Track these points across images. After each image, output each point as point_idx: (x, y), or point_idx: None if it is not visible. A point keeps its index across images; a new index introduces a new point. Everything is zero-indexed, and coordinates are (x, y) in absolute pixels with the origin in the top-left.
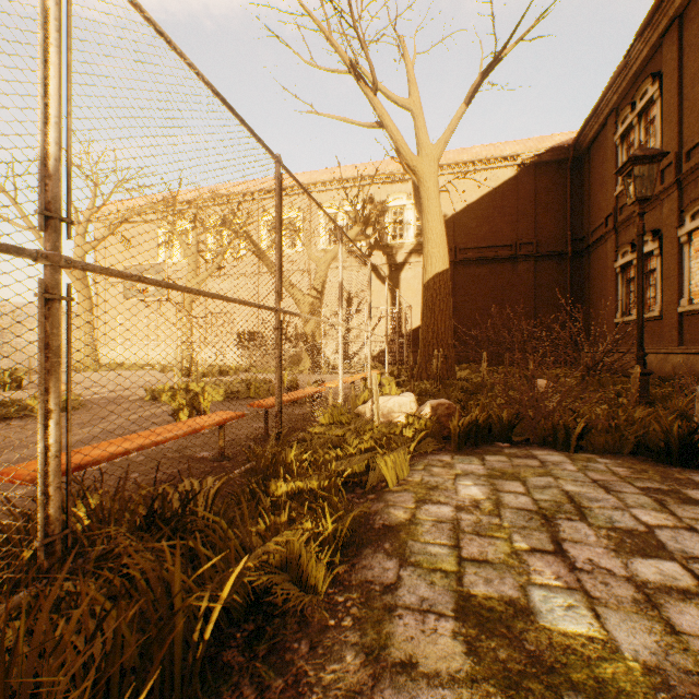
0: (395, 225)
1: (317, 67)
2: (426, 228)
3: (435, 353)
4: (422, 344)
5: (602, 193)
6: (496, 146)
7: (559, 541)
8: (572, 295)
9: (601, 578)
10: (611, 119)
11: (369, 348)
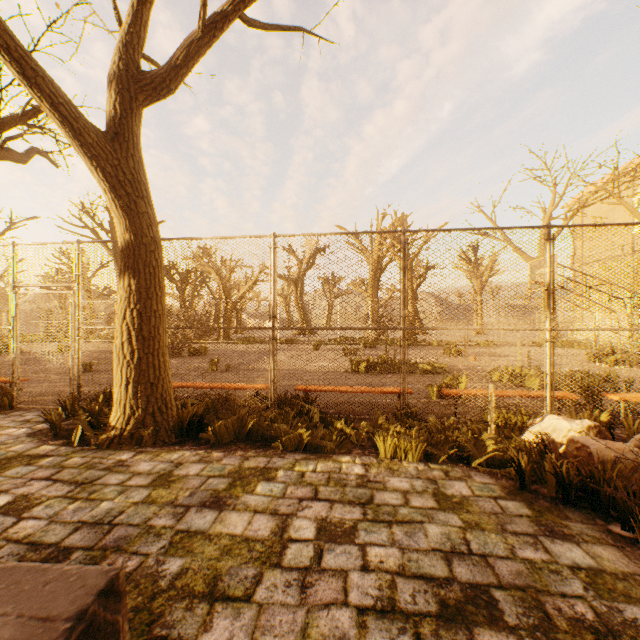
0: None
1: None
2: None
3: None
4: None
5: None
6: None
7: (330, 501)
8: None
9: (293, 505)
10: None
11: None
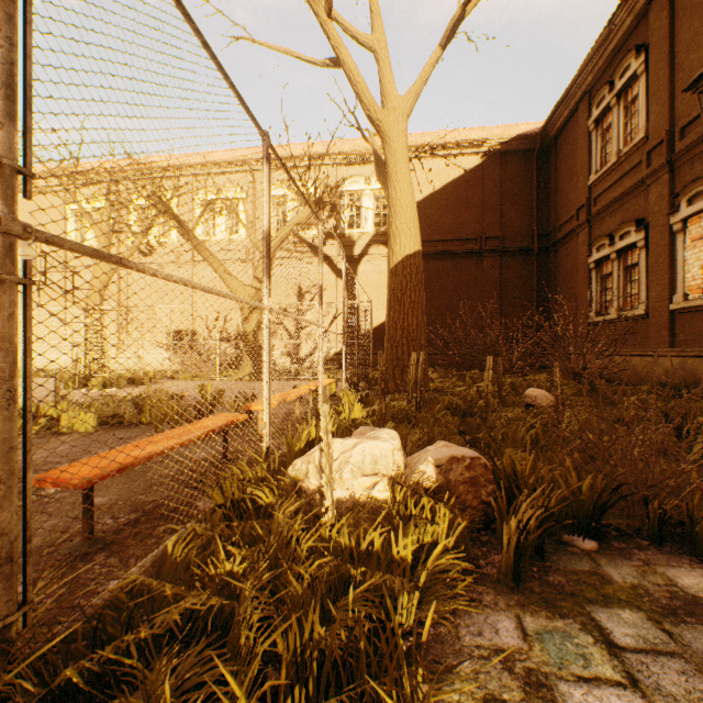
0: (352, 212)
1: None
2: (393, 199)
3: (412, 356)
4: (388, 345)
5: (572, 185)
6: (460, 132)
7: None
8: (539, 294)
9: None
10: (583, 104)
11: (320, 350)
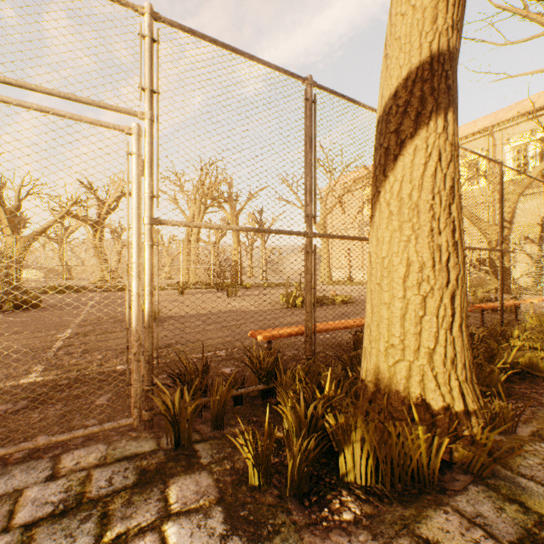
0: None
1: (511, 43)
2: None
3: None
4: None
5: None
6: None
7: None
8: None
9: None
10: None
11: None
